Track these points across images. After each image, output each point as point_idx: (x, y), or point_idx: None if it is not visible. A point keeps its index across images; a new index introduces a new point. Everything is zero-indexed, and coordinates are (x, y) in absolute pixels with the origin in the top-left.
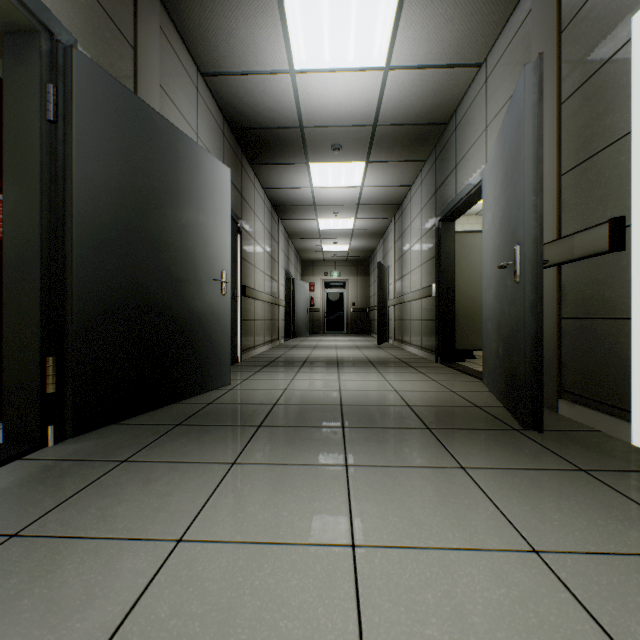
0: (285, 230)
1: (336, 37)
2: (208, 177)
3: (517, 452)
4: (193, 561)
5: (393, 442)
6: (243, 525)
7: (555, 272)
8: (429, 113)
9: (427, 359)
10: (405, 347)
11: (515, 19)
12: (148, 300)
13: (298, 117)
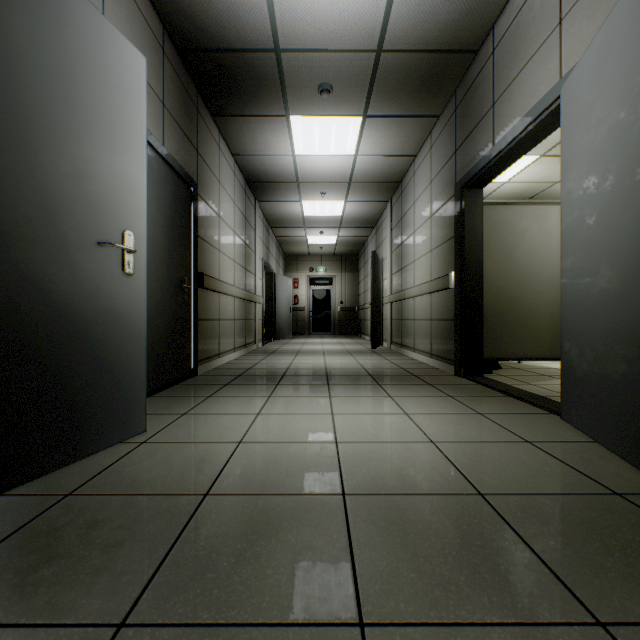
0: (264, 216)
1: None
2: (86, 46)
3: None
4: None
5: None
6: None
7: None
8: (456, 29)
9: (442, 370)
10: (406, 352)
11: None
12: None
13: (272, 30)
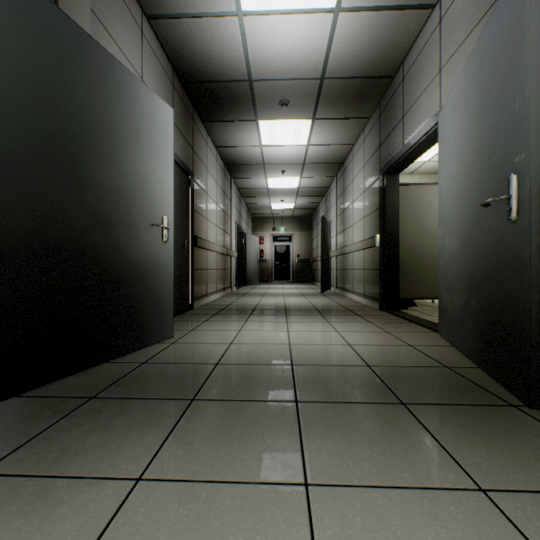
0: (237, 188)
1: None
2: (146, 112)
3: None
4: None
5: (364, 430)
6: None
7: None
8: (376, 64)
9: (371, 307)
10: (347, 295)
11: None
12: (62, 244)
13: (247, 69)
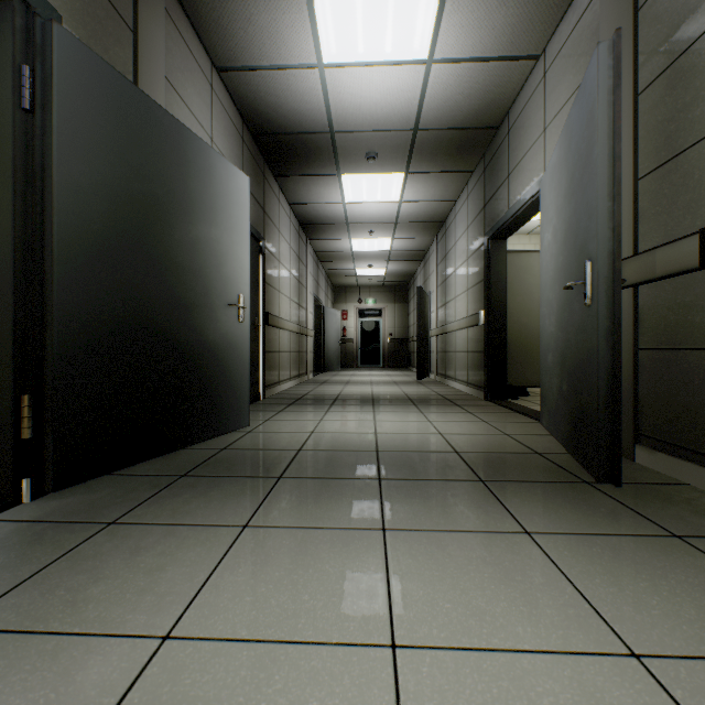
0: (314, 252)
1: (371, 24)
2: (222, 185)
3: (592, 512)
4: (180, 670)
5: (440, 498)
6: (251, 614)
7: (630, 294)
8: (478, 115)
9: (474, 396)
10: (449, 383)
11: (580, 0)
12: (149, 327)
13: (328, 120)
